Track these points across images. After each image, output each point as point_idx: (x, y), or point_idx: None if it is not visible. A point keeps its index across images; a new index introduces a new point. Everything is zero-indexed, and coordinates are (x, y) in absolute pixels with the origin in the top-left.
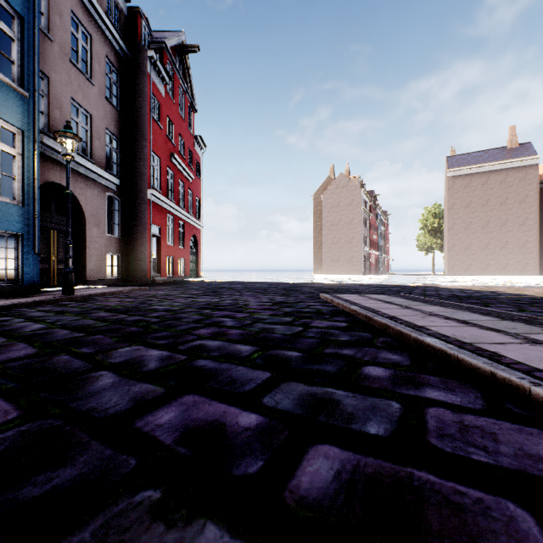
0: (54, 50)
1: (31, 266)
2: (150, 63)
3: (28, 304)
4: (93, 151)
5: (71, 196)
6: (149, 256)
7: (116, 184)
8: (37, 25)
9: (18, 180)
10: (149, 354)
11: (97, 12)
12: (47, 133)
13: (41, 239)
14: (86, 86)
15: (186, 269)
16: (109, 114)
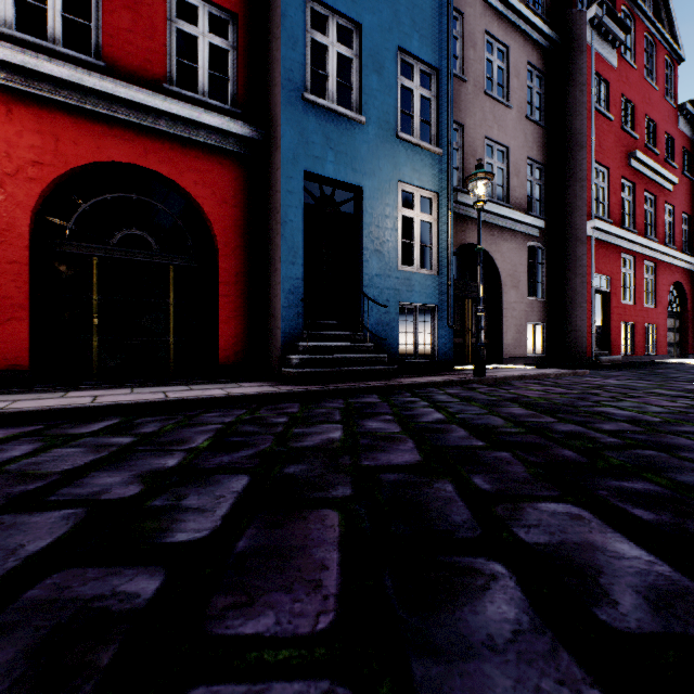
0: (468, 91)
1: (445, 341)
2: (590, 28)
3: (438, 383)
4: (510, 193)
5: (485, 256)
6: (589, 324)
7: (539, 228)
8: (450, 69)
9: (433, 248)
10: (609, 547)
11: (515, 11)
12: (460, 190)
13: (456, 311)
14: (502, 114)
15: (658, 342)
16: (529, 137)
